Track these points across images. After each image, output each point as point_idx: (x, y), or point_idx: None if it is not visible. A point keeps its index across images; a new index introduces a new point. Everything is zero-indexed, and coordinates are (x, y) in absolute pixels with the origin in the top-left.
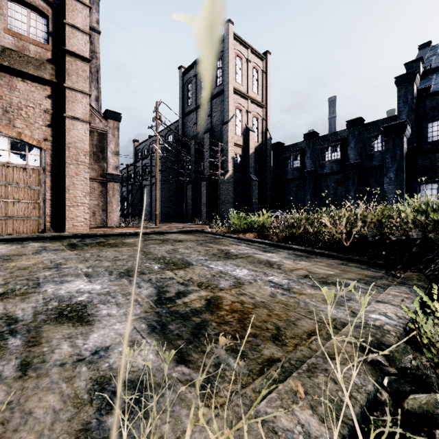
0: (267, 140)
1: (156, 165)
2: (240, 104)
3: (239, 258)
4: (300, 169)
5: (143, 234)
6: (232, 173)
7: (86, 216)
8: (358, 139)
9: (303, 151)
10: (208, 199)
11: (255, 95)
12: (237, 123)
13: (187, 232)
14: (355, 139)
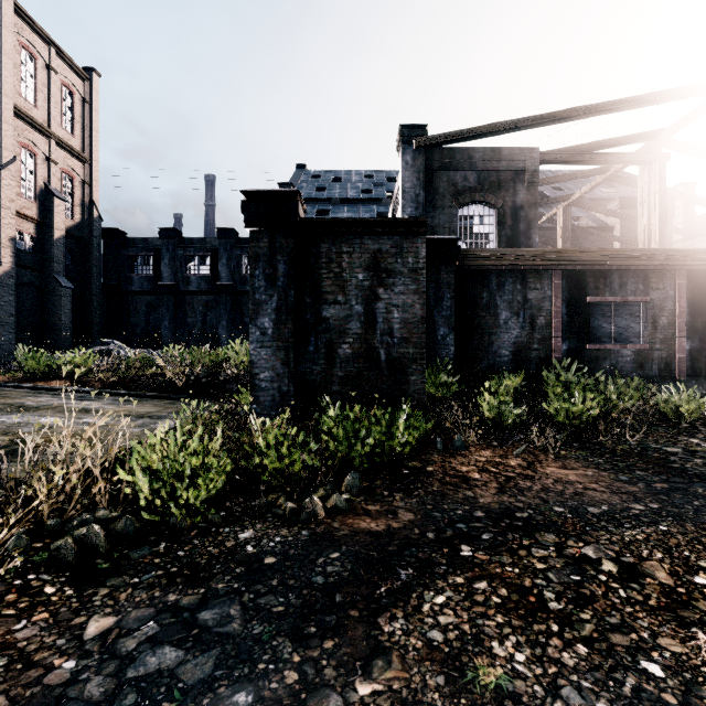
0: (93, 221)
1: None
2: (32, 141)
3: (43, 409)
4: (153, 280)
5: None
6: (11, 268)
7: None
8: (231, 255)
9: (159, 254)
10: None
11: (67, 135)
12: (25, 174)
13: None
14: (228, 254)
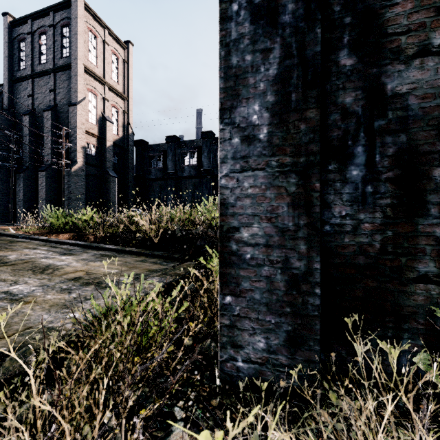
0: (129, 136)
1: None
2: (94, 88)
3: (6, 265)
4: (163, 170)
5: None
6: (82, 165)
7: None
8: (210, 149)
9: (166, 153)
10: (49, 193)
11: (115, 83)
12: (91, 108)
13: None
14: (208, 149)
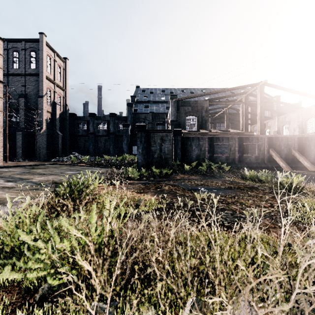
0: (66, 111)
1: (7, 125)
2: (50, 86)
3: (90, 169)
4: (86, 131)
5: (37, 165)
6: (45, 129)
7: (1, 157)
8: (114, 122)
9: (88, 122)
10: (23, 144)
11: (59, 82)
12: (48, 97)
13: (52, 164)
14: (113, 122)
